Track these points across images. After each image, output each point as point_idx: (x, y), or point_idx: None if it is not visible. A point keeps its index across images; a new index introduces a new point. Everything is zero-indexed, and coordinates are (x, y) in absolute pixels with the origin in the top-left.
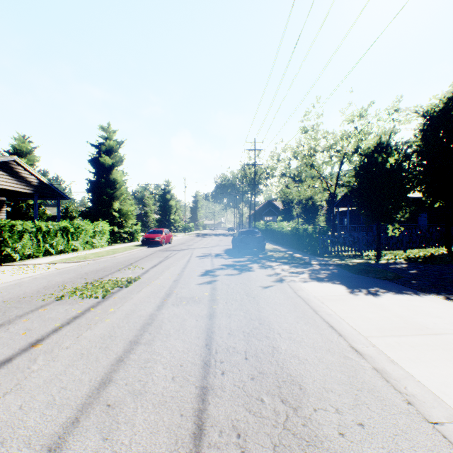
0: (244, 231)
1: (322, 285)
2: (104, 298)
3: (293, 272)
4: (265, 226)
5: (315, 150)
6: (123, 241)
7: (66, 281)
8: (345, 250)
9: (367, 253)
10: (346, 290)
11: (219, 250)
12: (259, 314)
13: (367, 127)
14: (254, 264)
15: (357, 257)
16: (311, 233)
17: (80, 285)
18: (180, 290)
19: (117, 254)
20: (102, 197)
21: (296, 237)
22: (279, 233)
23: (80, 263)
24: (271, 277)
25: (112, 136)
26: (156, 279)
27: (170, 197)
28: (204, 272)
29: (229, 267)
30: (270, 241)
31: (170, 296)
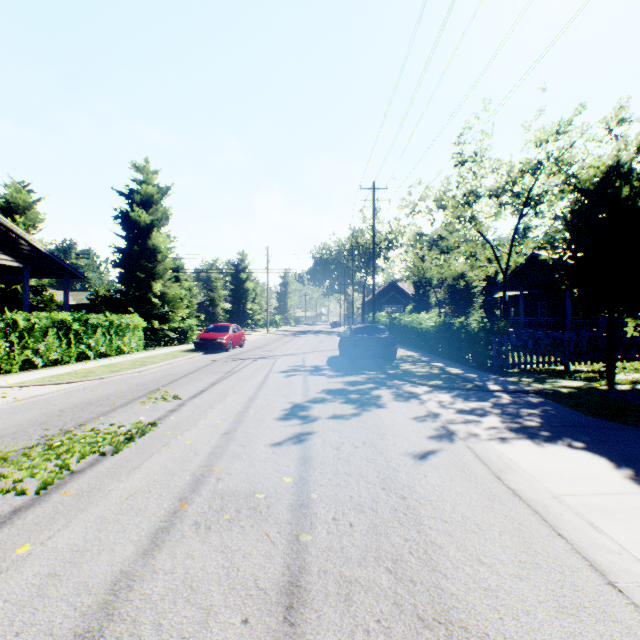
0: (360, 329)
1: (549, 453)
2: (39, 494)
3: (463, 410)
4: (390, 319)
5: (476, 194)
6: (170, 342)
7: (4, 432)
8: (537, 361)
9: (570, 365)
10: (622, 474)
11: (317, 360)
12: (437, 587)
13: (568, 152)
14: (382, 389)
15: (565, 376)
16: (477, 331)
17: (21, 446)
18: (228, 465)
19: (146, 367)
20: (135, 274)
21: (446, 338)
22: (415, 331)
23: (70, 386)
24: (424, 423)
25: (152, 179)
26: (189, 427)
27: (245, 277)
28: (288, 410)
29: (337, 396)
30: (397, 342)
31: (199, 489)
